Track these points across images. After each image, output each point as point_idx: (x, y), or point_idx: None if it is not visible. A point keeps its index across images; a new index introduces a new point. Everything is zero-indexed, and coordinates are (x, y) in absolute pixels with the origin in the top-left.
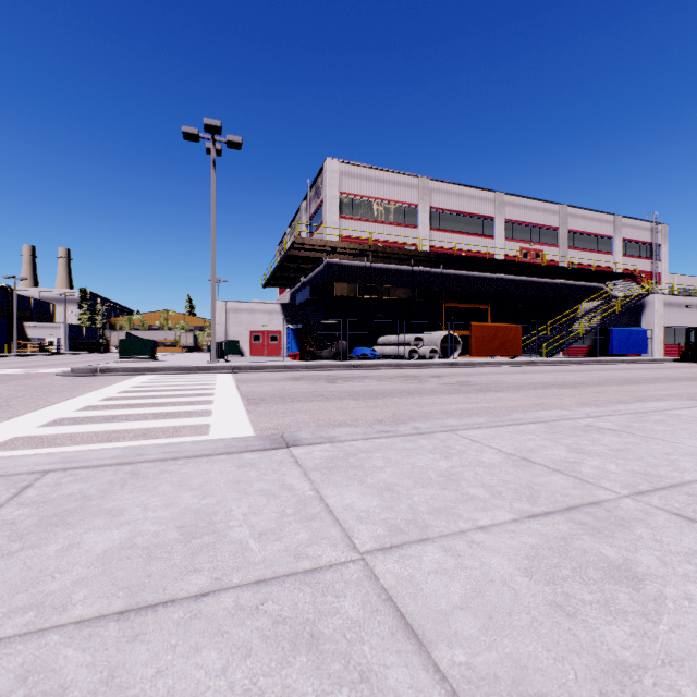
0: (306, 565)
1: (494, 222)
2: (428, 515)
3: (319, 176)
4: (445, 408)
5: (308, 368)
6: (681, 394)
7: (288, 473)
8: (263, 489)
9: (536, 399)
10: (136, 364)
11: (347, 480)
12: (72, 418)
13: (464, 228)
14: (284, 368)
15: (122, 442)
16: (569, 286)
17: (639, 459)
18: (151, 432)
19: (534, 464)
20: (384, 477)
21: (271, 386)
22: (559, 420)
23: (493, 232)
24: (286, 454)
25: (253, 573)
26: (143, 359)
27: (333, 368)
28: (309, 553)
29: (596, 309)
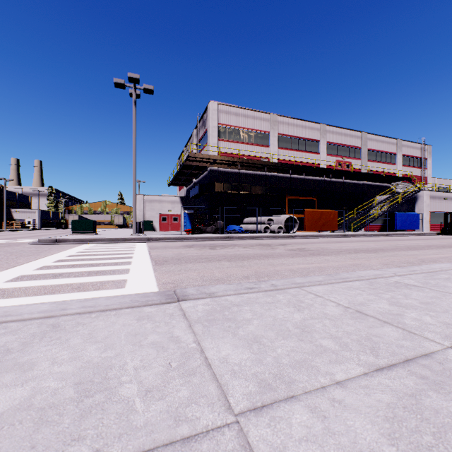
0: (184, 431)
1: (319, 143)
2: (291, 369)
3: (205, 113)
4: (291, 268)
5: (197, 239)
6: (448, 257)
7: (176, 325)
8: (154, 341)
9: (352, 260)
10: (83, 236)
11: (223, 332)
12: (30, 275)
13: (300, 147)
14: (181, 239)
15: (61, 294)
16: (367, 185)
17: (446, 311)
18: (84, 286)
19: (367, 316)
20: (252, 329)
21: (172, 251)
22: (375, 278)
23: (319, 150)
24: (177, 308)
25: (133, 442)
26: (87, 233)
27: (214, 239)
28: (188, 415)
29: (385, 200)
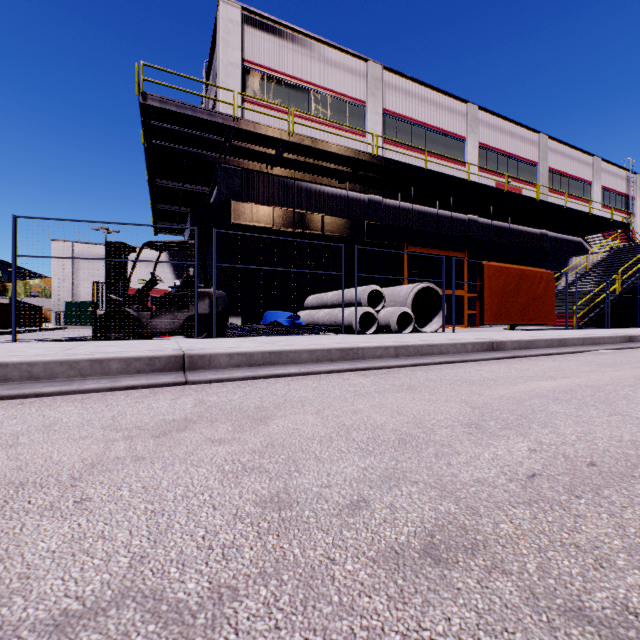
0: None
1: (466, 144)
2: None
3: (215, 46)
4: None
5: None
6: None
7: None
8: None
9: None
10: None
11: None
12: None
13: (428, 147)
14: None
15: None
16: (548, 239)
17: None
18: None
19: None
20: None
21: None
22: None
23: (465, 158)
24: None
25: None
26: None
27: (61, 379)
28: None
29: (609, 261)
